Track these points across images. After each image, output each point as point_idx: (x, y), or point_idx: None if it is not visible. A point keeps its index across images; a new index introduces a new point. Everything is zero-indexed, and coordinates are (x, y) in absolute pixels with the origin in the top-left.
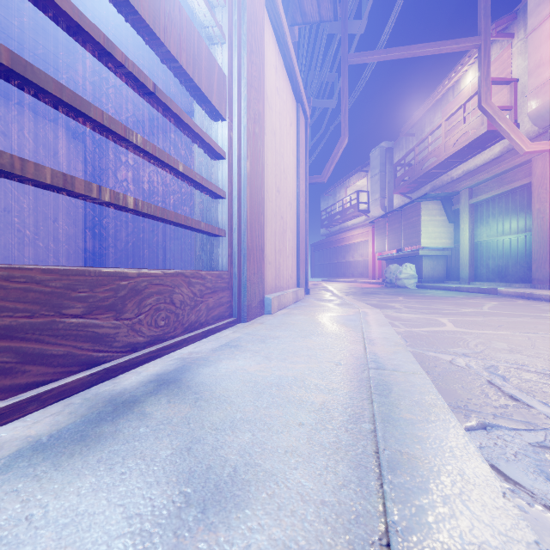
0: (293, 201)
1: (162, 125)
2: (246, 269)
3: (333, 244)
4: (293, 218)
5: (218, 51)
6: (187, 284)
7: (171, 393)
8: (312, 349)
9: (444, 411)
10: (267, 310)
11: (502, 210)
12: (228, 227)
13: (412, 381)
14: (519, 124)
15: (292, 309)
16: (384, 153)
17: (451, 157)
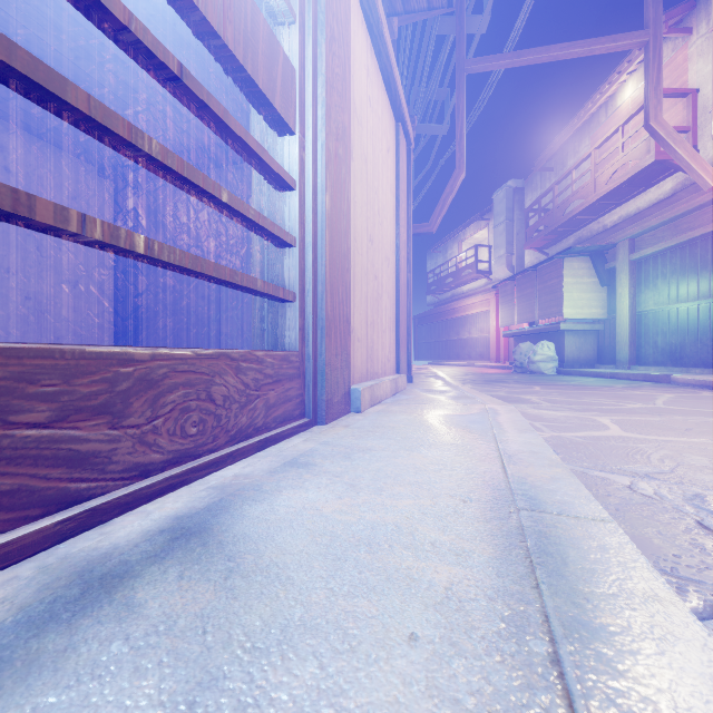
0: (391, 256)
1: (216, 157)
2: (324, 348)
3: (444, 316)
4: (391, 279)
5: (284, 35)
6: (235, 370)
7: (189, 556)
8: (422, 471)
9: (677, 608)
10: (355, 407)
11: (676, 268)
12: (298, 287)
13: (597, 536)
14: (699, 150)
15: (390, 405)
16: (511, 195)
17: (604, 198)
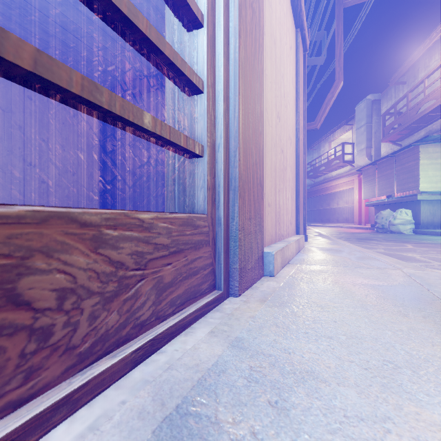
0: (292, 137)
1: (160, 79)
2: (237, 211)
3: (318, 193)
4: (292, 156)
5: None
6: (91, 242)
7: None
8: None
9: None
10: (268, 270)
11: None
12: (206, 139)
13: None
14: None
15: (300, 266)
16: (370, 105)
17: None
